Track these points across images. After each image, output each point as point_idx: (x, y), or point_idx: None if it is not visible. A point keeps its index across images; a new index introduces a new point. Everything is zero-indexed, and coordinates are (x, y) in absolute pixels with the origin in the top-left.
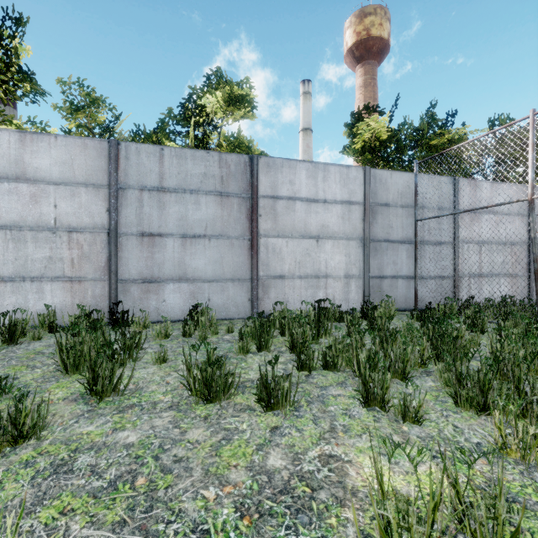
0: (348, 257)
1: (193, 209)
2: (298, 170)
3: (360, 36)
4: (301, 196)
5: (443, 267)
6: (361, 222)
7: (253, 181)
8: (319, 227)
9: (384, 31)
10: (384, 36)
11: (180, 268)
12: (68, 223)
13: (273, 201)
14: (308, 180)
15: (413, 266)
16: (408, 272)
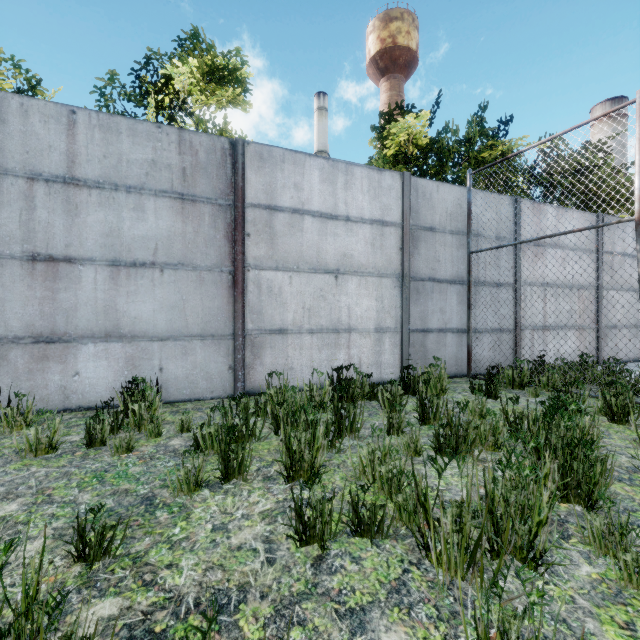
0: (380, 302)
1: (132, 219)
2: (307, 168)
3: (384, 44)
4: (312, 208)
5: (502, 317)
6: (397, 252)
7: (236, 179)
8: (338, 256)
9: (412, 41)
10: (412, 47)
11: (107, 317)
12: None
13: (269, 213)
14: (322, 185)
15: (465, 316)
16: (460, 324)
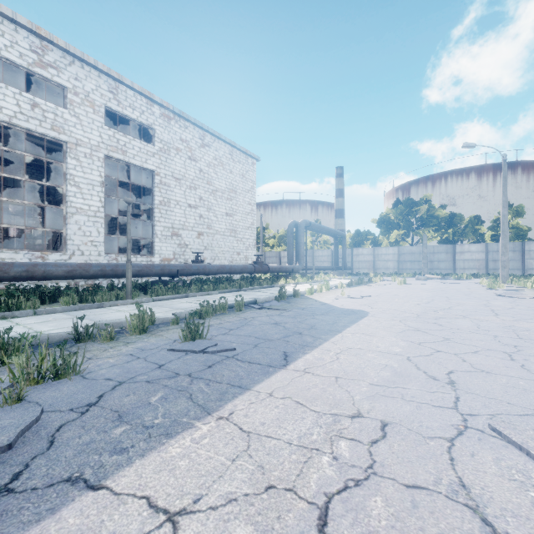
0: None
1: None
2: None
3: None
4: None
5: None
6: None
7: (522, 247)
8: None
9: None
10: None
11: None
12: (477, 259)
13: (529, 251)
14: None
15: None
16: None
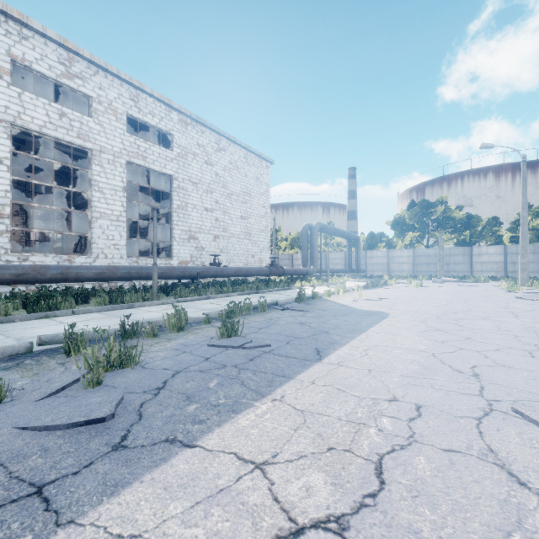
0: None
1: None
2: None
3: None
4: None
5: None
6: None
7: None
8: None
9: None
10: None
11: None
12: (495, 261)
13: None
14: None
15: None
16: None
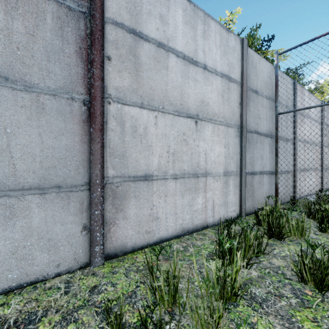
0: (227, 149)
1: None
2: (172, 3)
3: None
4: (176, 47)
5: (288, 162)
6: (238, 106)
7: None
8: (198, 102)
9: None
10: None
11: None
12: None
13: (133, 39)
14: (185, 26)
15: (273, 161)
16: (270, 167)
